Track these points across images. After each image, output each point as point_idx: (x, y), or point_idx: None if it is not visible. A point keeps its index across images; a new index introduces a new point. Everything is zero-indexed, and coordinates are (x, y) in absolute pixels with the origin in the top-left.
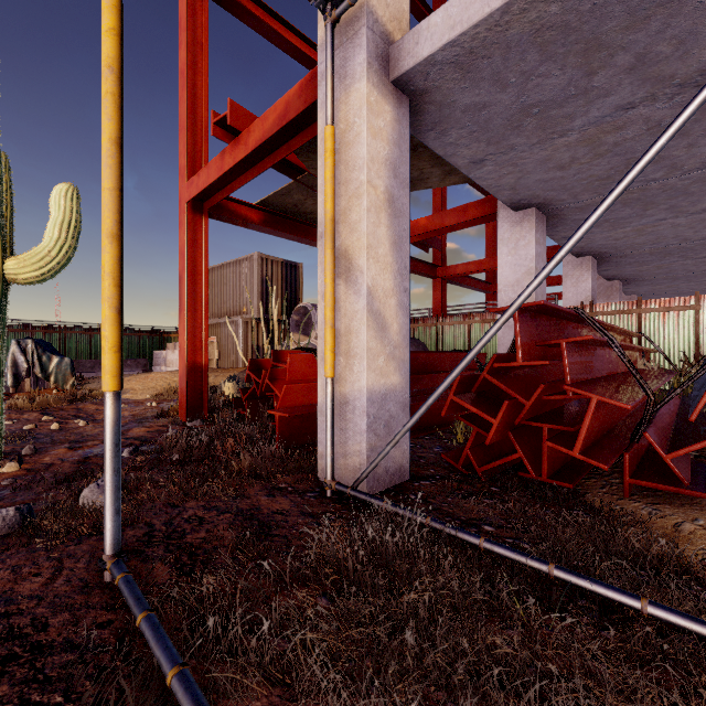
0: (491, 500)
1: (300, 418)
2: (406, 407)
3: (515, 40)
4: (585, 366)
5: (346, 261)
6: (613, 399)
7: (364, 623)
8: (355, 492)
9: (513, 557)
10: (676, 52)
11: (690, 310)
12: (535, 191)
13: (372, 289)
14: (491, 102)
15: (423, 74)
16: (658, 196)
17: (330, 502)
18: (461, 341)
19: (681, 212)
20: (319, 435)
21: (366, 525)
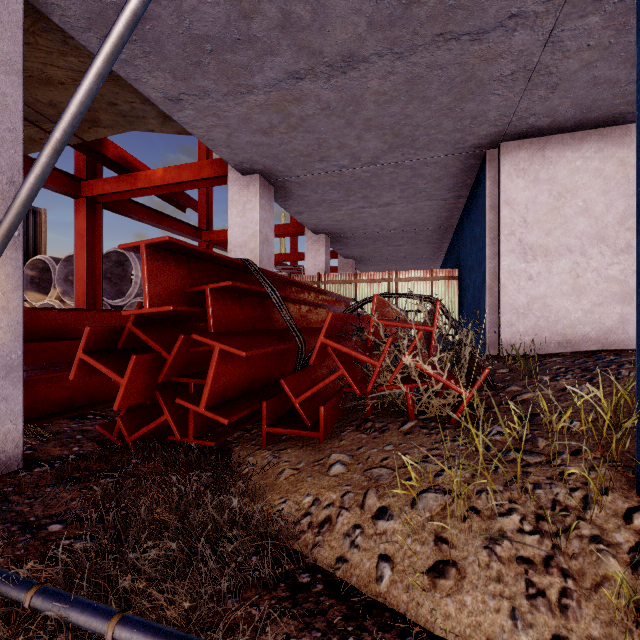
0: (113, 478)
1: None
2: (14, 372)
3: None
4: (251, 317)
5: None
6: (234, 347)
7: None
8: None
9: None
10: (315, 23)
11: (385, 282)
12: (252, 155)
13: None
14: (149, 13)
15: None
16: (353, 184)
17: None
18: None
19: (373, 203)
20: None
21: None
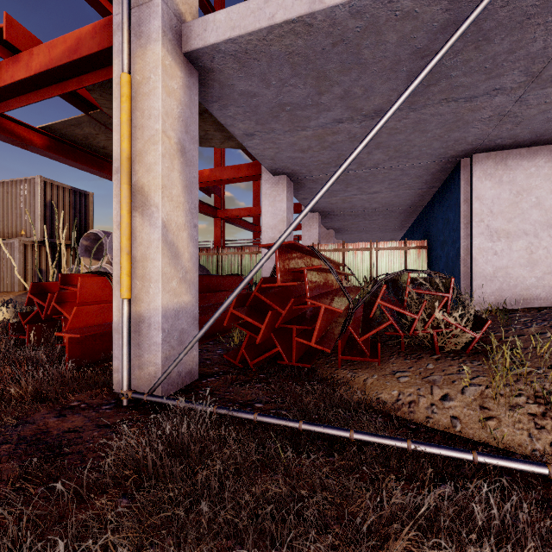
0: (260, 384)
1: (93, 337)
2: (196, 320)
3: (276, 54)
4: (317, 285)
5: (143, 197)
6: (333, 306)
7: (164, 508)
8: (152, 397)
9: (277, 422)
10: (364, 95)
11: (367, 251)
12: (287, 164)
13: (166, 223)
14: (259, 93)
15: (209, 56)
16: (353, 180)
17: (127, 410)
18: (236, 267)
19: (364, 192)
20: (114, 351)
21: (164, 424)
